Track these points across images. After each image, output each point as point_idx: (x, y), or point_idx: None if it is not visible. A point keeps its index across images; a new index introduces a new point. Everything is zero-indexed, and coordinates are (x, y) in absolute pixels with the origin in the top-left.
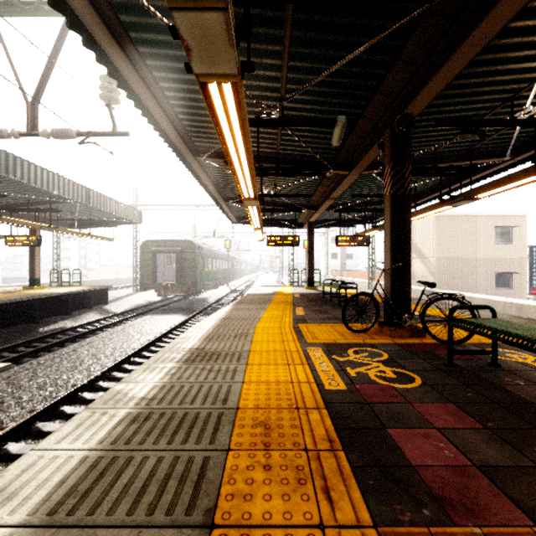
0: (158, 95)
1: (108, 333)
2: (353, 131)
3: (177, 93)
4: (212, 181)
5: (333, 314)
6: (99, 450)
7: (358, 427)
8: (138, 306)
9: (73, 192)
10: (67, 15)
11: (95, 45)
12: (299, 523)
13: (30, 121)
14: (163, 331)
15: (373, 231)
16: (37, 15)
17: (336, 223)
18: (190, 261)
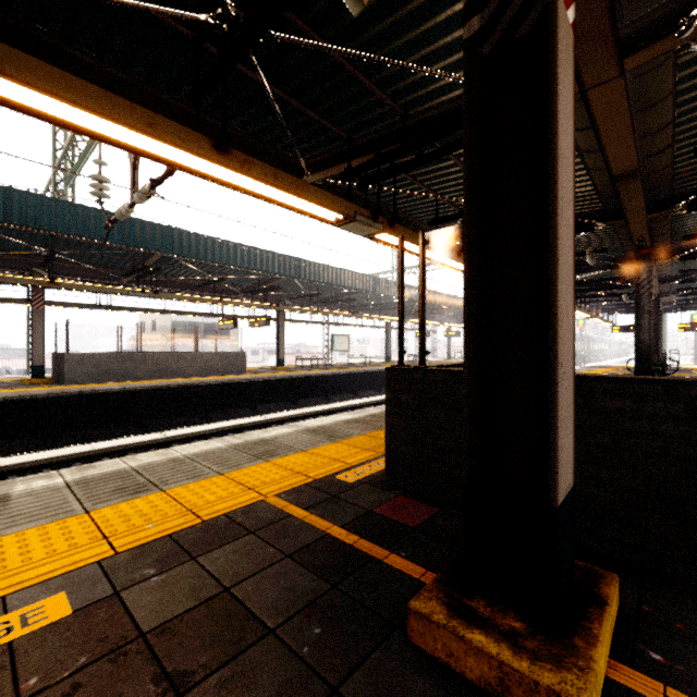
0: None
1: None
2: None
3: None
4: None
5: None
6: None
7: None
8: None
9: None
10: None
11: None
12: None
13: None
14: None
15: None
16: None
17: None
18: None
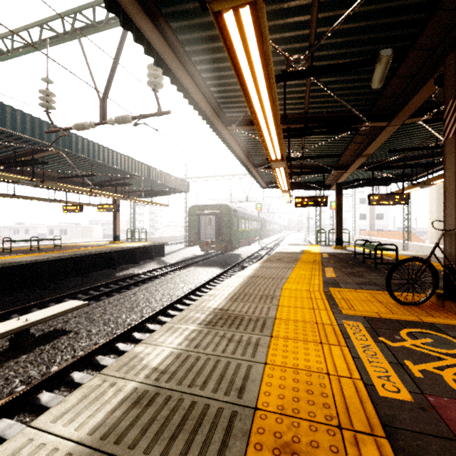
0: (191, 70)
1: (160, 281)
2: (397, 70)
3: (208, 65)
4: (243, 150)
5: (370, 278)
6: (85, 447)
7: None
8: (186, 259)
9: (138, 169)
10: None
11: (132, 25)
12: None
13: (101, 112)
14: (202, 281)
15: (414, 188)
16: (106, 29)
17: (366, 182)
18: (226, 222)
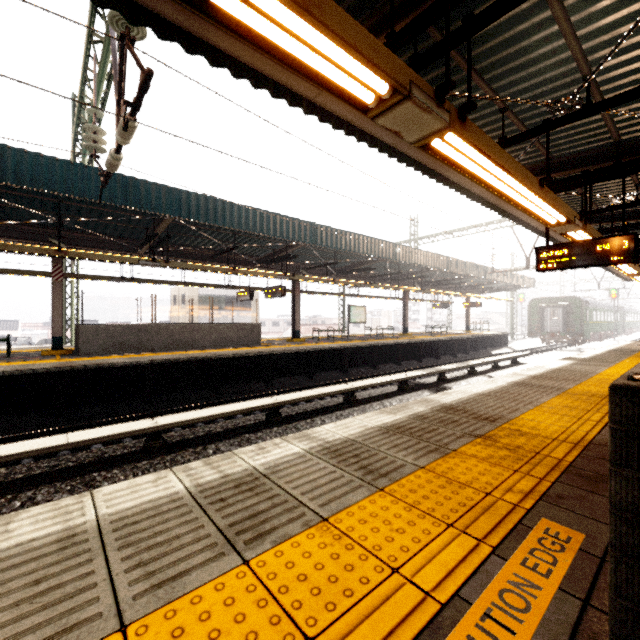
0: None
1: (538, 355)
2: None
3: None
4: None
5: None
6: (611, 349)
7: None
8: (534, 347)
9: (507, 278)
10: None
11: None
12: None
13: (527, 264)
14: None
15: None
16: None
17: None
18: (576, 314)
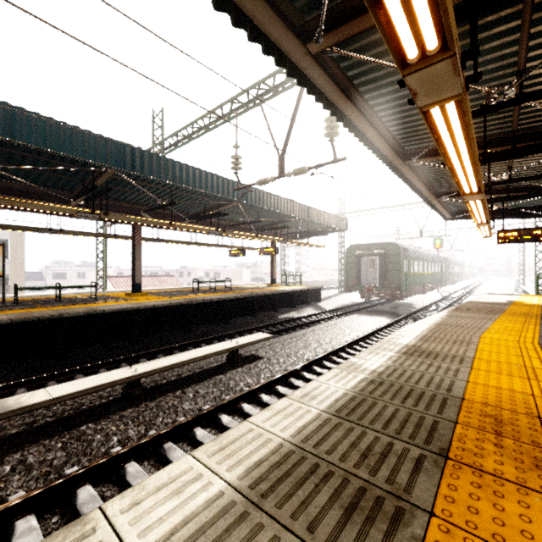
0: (372, 119)
1: (324, 325)
2: None
3: (390, 110)
4: (421, 179)
5: None
6: (353, 392)
7: None
8: (345, 306)
9: (298, 211)
10: (315, 94)
11: (330, 104)
12: (534, 488)
13: (280, 167)
14: (370, 330)
15: None
16: (284, 91)
17: None
18: (394, 264)
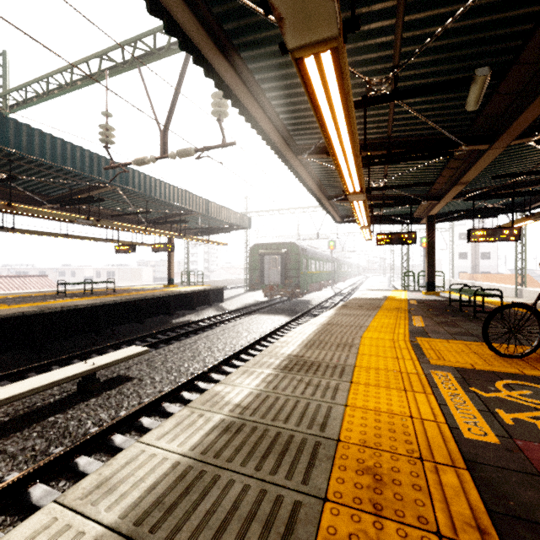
0: (260, 99)
1: (221, 329)
2: (498, 87)
3: (278, 92)
4: (314, 180)
5: (466, 328)
6: (190, 458)
7: (530, 518)
8: (247, 305)
9: (196, 204)
10: (179, 37)
11: (203, 60)
12: None
13: (162, 146)
14: (268, 330)
15: (527, 221)
16: (167, 56)
17: (466, 214)
18: (294, 263)
